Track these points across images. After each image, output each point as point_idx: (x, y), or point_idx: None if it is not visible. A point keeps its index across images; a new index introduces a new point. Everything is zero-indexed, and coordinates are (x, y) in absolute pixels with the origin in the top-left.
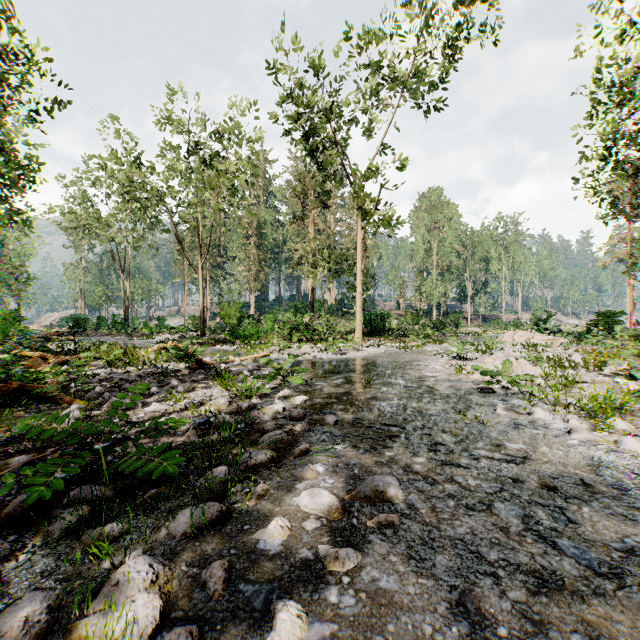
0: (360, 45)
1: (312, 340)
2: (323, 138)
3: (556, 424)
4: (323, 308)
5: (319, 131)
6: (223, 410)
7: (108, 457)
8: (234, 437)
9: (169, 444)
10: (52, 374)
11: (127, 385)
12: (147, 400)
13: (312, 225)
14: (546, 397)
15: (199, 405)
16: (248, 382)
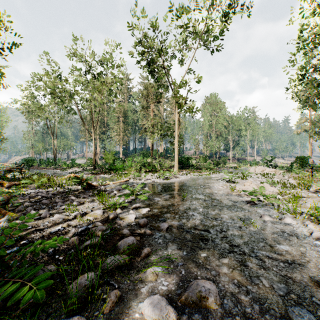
0: (177, 16)
1: (152, 171)
2: (157, 66)
3: (300, 228)
4: (157, 154)
5: (155, 61)
6: (98, 218)
7: (11, 262)
8: (102, 241)
9: (58, 248)
10: (1, 194)
11: (44, 201)
12: (54, 211)
13: (152, 111)
14: (288, 208)
15: (84, 215)
16: (115, 198)
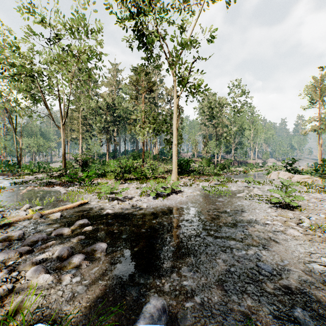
0: None
1: (141, 178)
2: None
3: None
4: (149, 156)
5: (144, 11)
6: None
7: None
8: None
9: None
10: None
11: None
12: None
13: (143, 103)
14: None
15: None
16: None
